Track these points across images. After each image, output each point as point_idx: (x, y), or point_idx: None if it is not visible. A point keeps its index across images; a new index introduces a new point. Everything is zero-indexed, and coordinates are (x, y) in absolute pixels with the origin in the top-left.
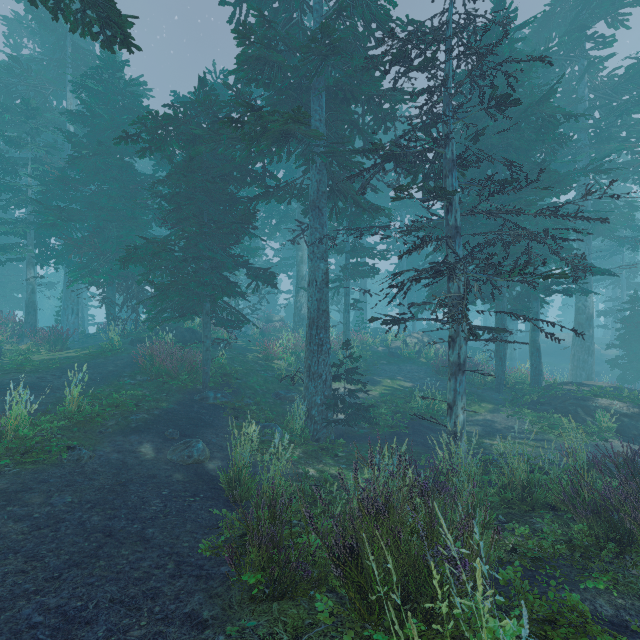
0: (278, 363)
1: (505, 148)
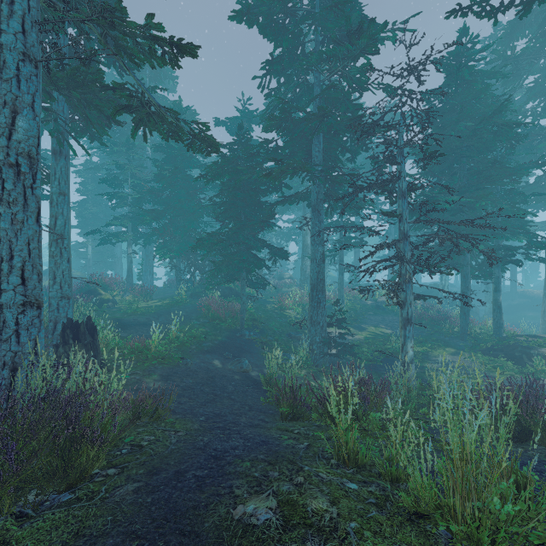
0: (289, 312)
1: (468, 147)
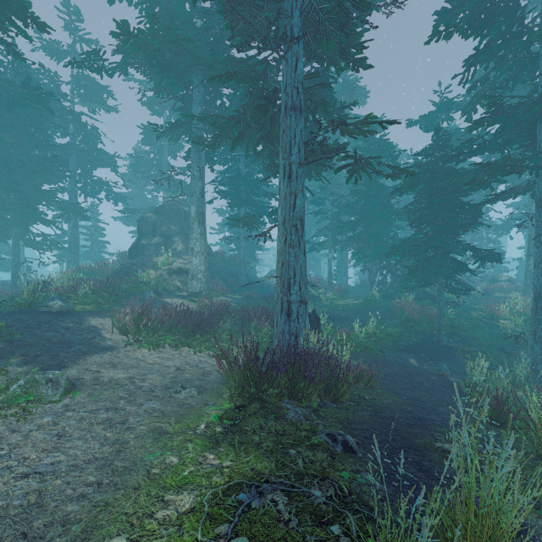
0: (504, 323)
1: None
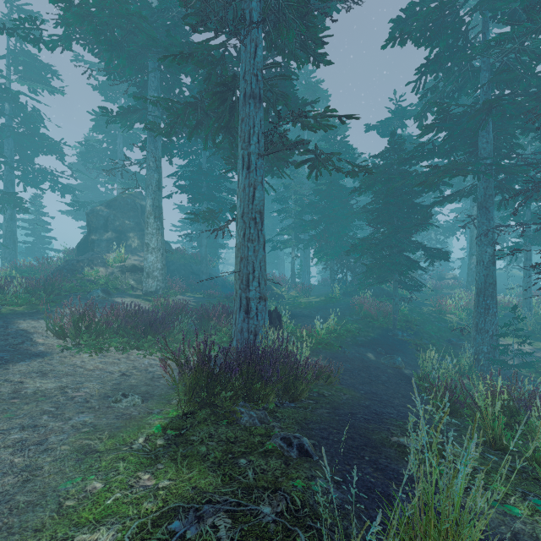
0: (450, 317)
1: None
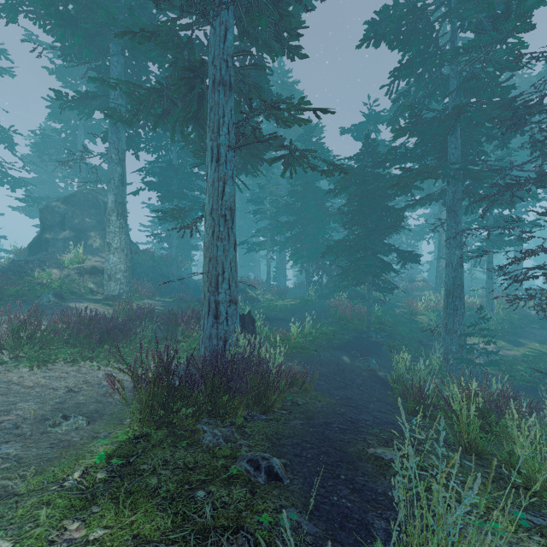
0: (420, 318)
1: None
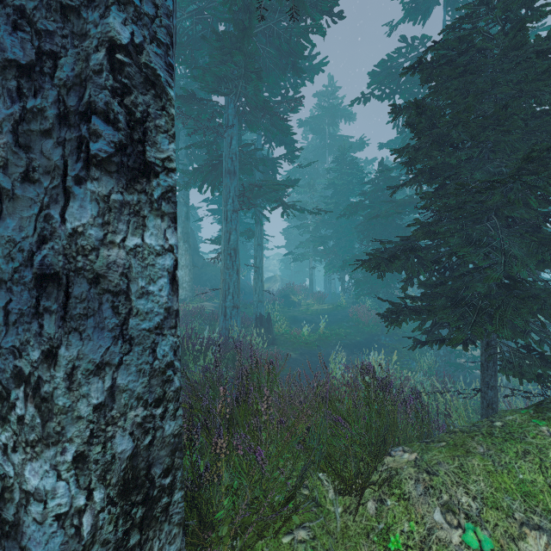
0: None
1: None
